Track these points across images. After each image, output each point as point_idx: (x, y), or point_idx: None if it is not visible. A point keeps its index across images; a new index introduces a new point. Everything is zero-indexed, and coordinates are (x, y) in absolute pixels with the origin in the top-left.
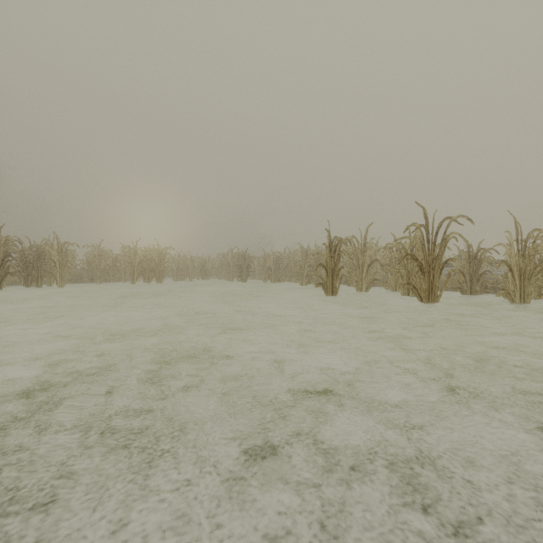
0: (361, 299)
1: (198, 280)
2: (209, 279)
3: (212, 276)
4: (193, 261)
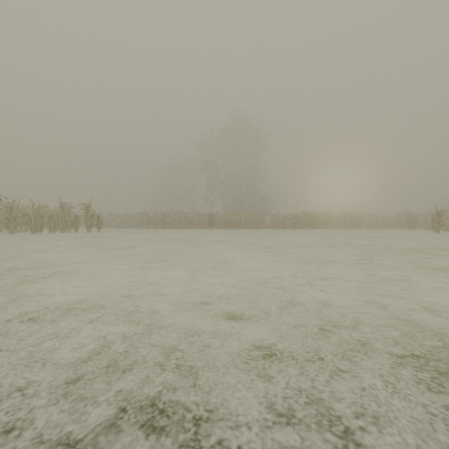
0: None
1: (381, 229)
2: (389, 229)
3: (391, 227)
4: (376, 218)
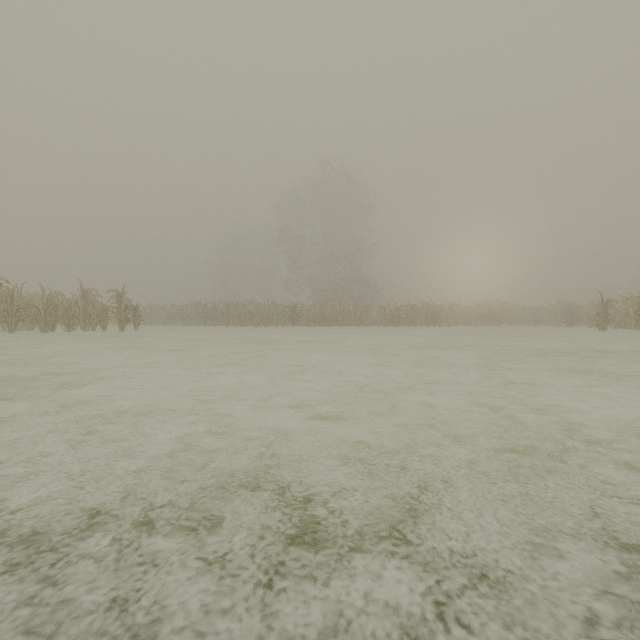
0: None
1: (530, 326)
2: (541, 326)
3: (544, 323)
4: (524, 311)
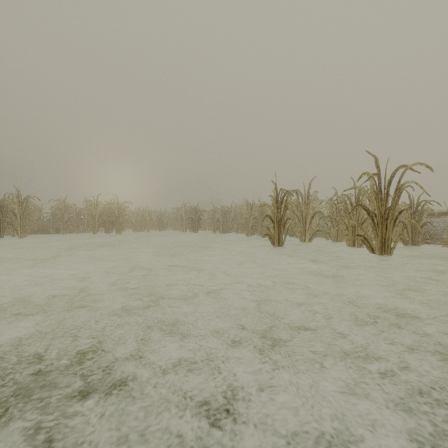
0: (304, 249)
1: (156, 231)
2: (166, 230)
3: (168, 227)
4: (150, 214)
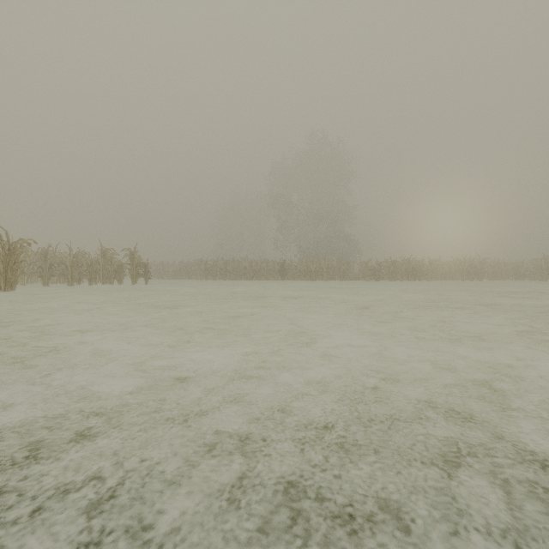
0: None
1: (511, 280)
2: (523, 280)
3: (526, 277)
4: (506, 266)
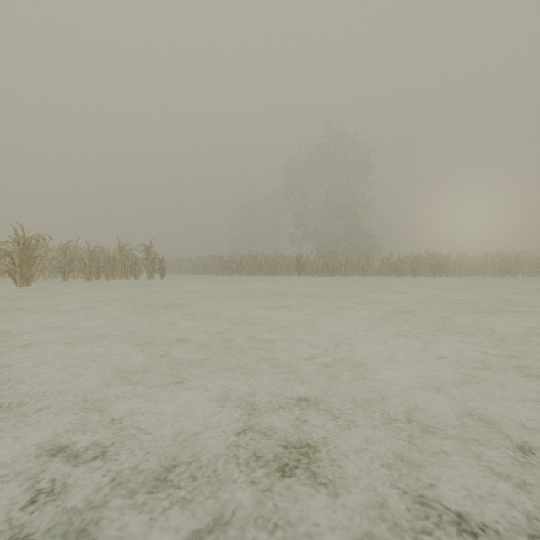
0: None
1: None
2: None
3: None
4: None
